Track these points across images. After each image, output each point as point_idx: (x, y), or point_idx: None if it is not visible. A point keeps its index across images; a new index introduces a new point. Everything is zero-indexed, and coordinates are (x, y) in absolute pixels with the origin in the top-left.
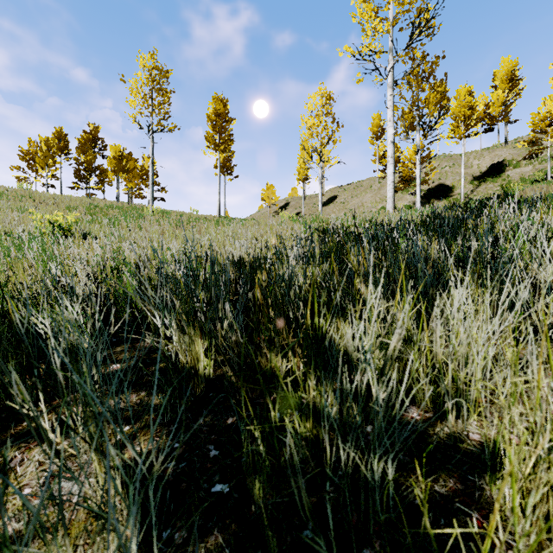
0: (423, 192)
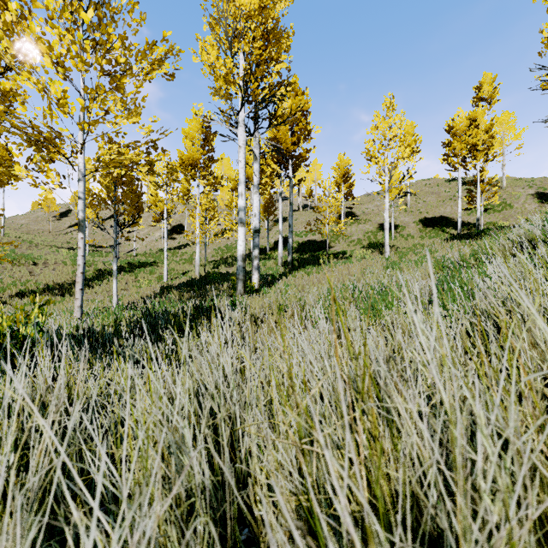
0: (170, 227)
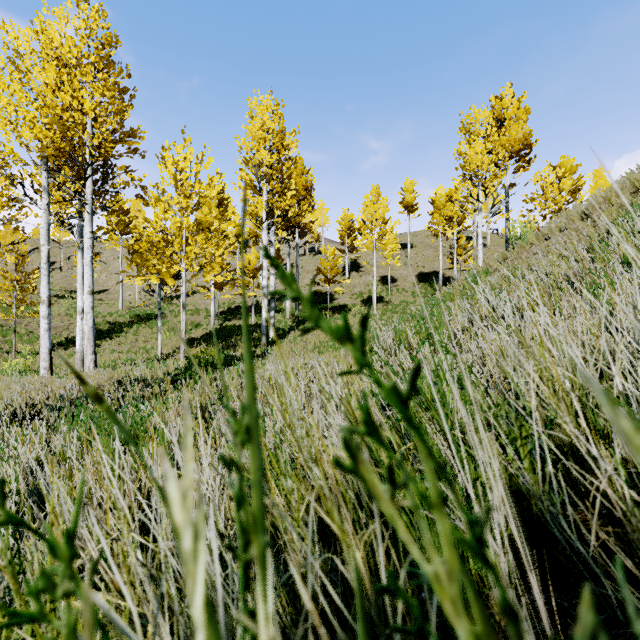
0: None
